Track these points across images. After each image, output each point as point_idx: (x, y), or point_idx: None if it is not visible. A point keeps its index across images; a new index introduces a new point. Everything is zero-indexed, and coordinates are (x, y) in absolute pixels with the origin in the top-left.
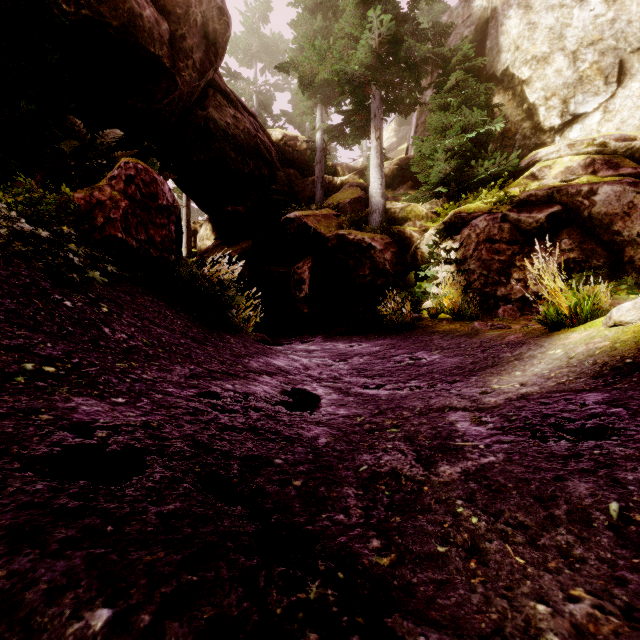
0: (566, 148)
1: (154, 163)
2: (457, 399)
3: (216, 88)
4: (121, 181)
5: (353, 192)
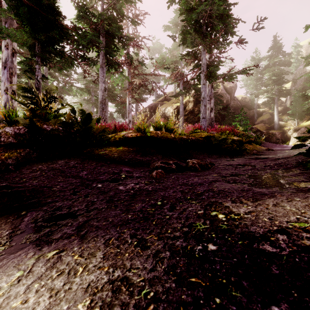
0: None
1: None
2: None
3: None
4: None
5: (267, 116)
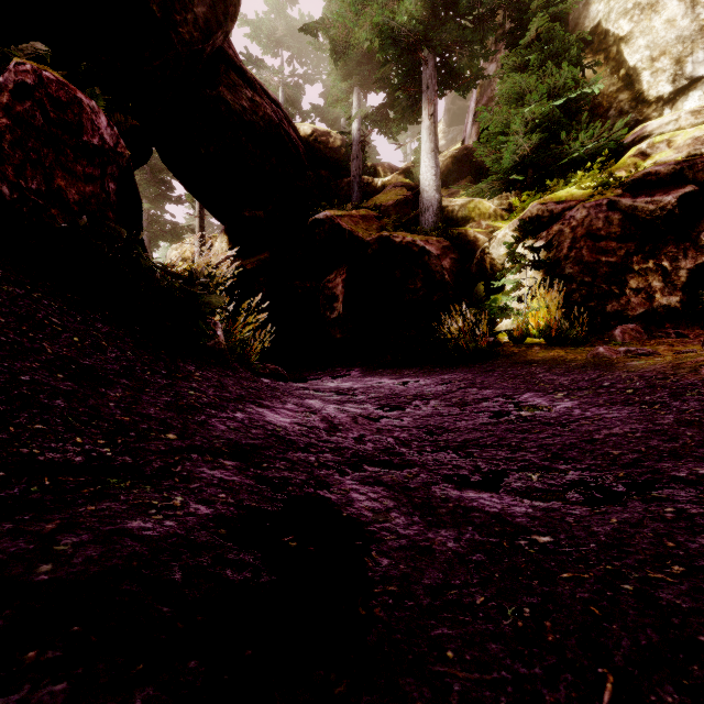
0: (689, 116)
1: (96, 94)
2: None
3: (229, 64)
4: (5, 92)
5: (397, 193)
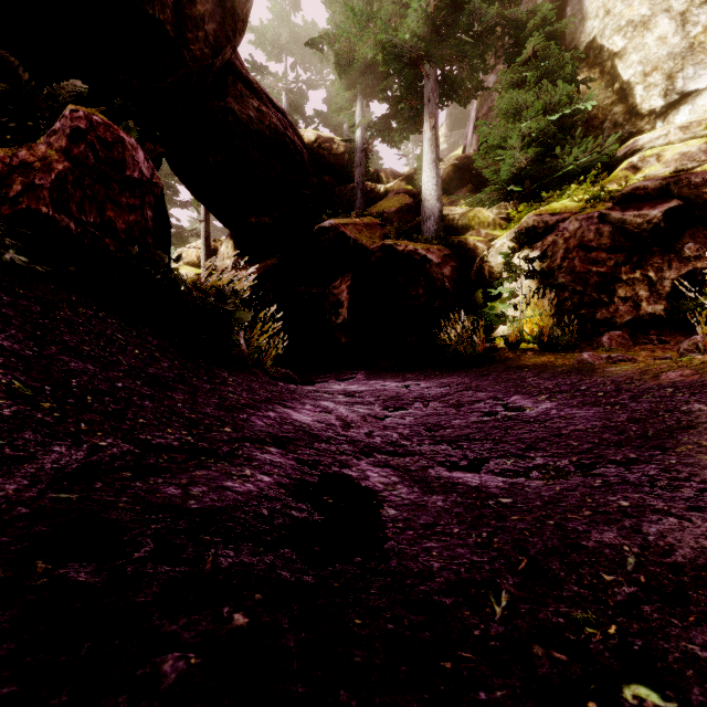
0: (677, 131)
1: (130, 127)
2: None
3: (236, 75)
4: (63, 136)
5: (400, 200)
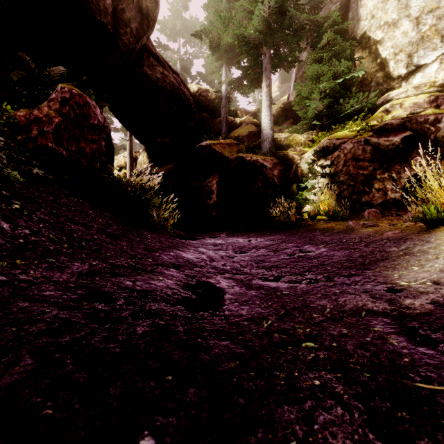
0: (412, 89)
1: (91, 93)
2: (369, 299)
3: (149, 52)
4: (57, 102)
5: (249, 128)
